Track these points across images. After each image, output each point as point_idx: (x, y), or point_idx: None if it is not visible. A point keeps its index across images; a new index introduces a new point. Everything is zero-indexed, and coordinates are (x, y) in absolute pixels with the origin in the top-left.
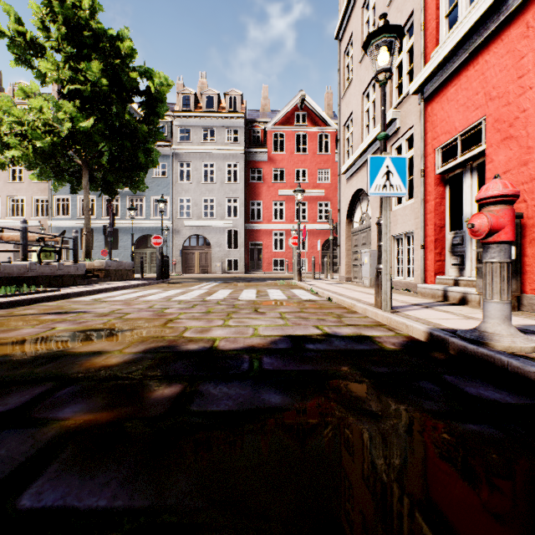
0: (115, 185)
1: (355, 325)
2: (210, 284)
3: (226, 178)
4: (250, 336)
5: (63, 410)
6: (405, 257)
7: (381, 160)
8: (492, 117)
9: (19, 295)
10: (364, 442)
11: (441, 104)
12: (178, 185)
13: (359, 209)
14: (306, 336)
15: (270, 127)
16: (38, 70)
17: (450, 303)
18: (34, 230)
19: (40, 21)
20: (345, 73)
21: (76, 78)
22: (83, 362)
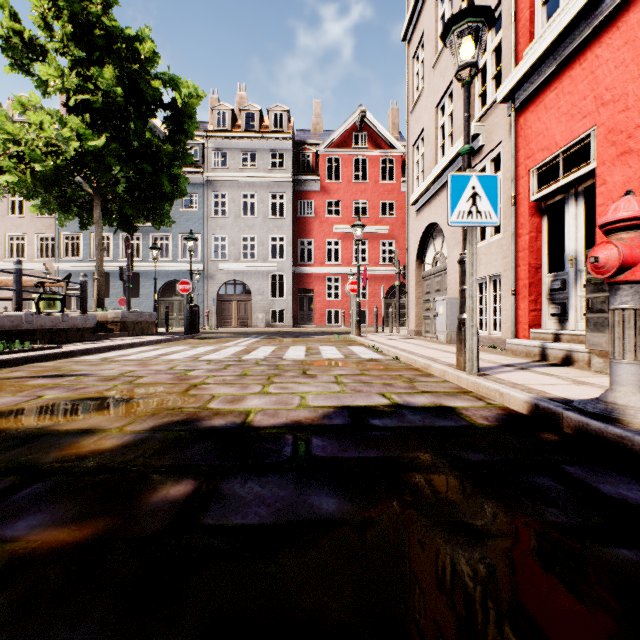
0: (134, 220)
1: (432, 392)
2: (249, 340)
3: (270, 212)
4: (295, 407)
5: (15, 523)
6: (489, 305)
7: (465, 179)
8: (605, 127)
9: (8, 353)
10: (465, 583)
11: (537, 114)
12: (212, 221)
13: (432, 248)
14: (369, 407)
15: (323, 150)
16: (39, 78)
17: (551, 363)
18: (38, 274)
19: (41, 17)
20: (415, 82)
21: (84, 86)
22: (65, 445)
